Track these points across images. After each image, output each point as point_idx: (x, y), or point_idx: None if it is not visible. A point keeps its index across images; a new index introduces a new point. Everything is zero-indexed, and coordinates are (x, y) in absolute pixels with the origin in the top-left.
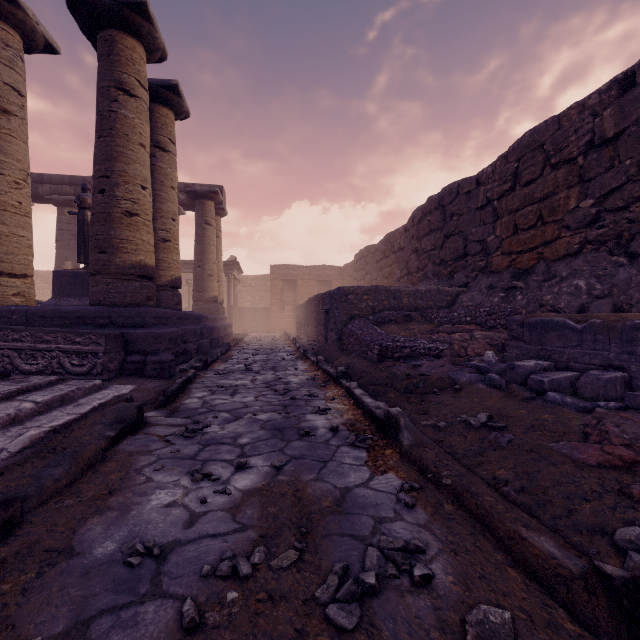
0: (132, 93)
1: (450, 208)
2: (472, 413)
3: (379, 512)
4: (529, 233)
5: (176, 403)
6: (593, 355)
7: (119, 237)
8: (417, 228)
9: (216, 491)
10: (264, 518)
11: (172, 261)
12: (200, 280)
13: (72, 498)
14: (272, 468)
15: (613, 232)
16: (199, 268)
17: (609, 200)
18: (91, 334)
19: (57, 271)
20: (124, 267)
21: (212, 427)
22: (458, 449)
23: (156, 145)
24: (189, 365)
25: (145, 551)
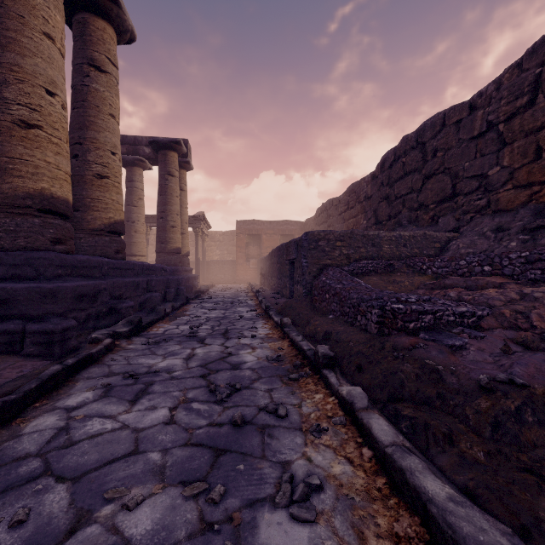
0: None
1: (433, 143)
2: None
3: None
4: None
5: (3, 432)
6: None
7: (8, 154)
8: (388, 173)
9: None
10: None
11: (110, 201)
12: (162, 231)
13: None
14: None
15: None
16: (162, 219)
17: None
18: None
19: None
20: (15, 196)
21: None
22: None
23: (90, 63)
24: (110, 330)
25: None
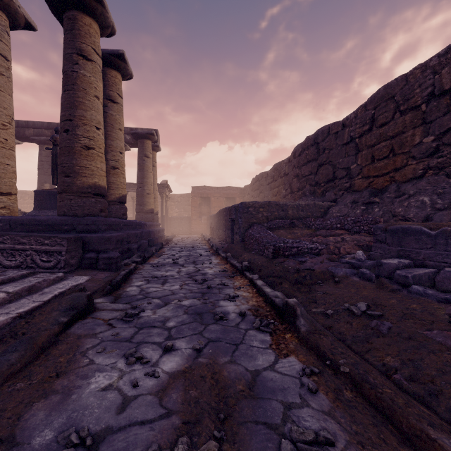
0: (89, 58)
1: (323, 144)
2: (352, 302)
3: (286, 397)
4: (383, 162)
5: (120, 291)
6: (445, 255)
7: (79, 165)
8: (298, 159)
9: (146, 374)
10: (187, 402)
11: (120, 183)
12: (141, 197)
13: (24, 381)
14: (193, 350)
15: (450, 160)
16: (140, 188)
17: (446, 136)
18: (56, 238)
19: (37, 190)
20: (83, 187)
21: (146, 312)
22: (347, 335)
23: (108, 98)
24: (131, 260)
25: (79, 441)
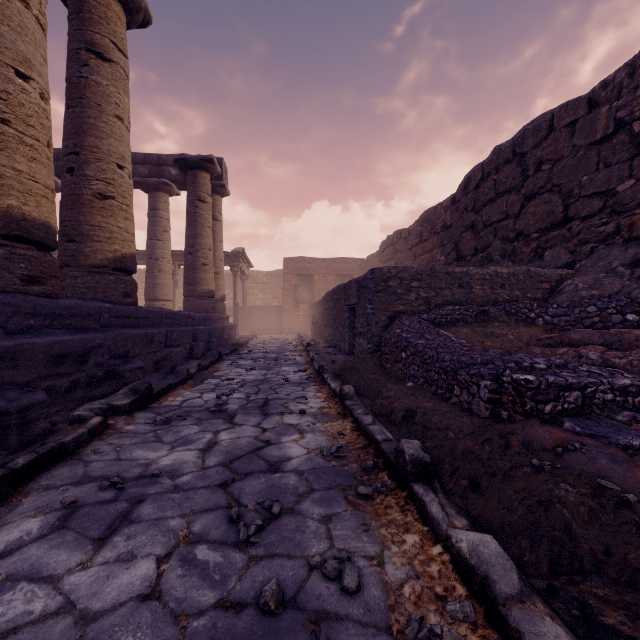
0: None
1: (536, 154)
2: None
3: None
4: None
5: None
6: None
7: None
8: (474, 195)
9: None
10: None
11: (116, 229)
12: (191, 270)
13: None
14: None
15: None
16: (190, 255)
17: None
18: None
19: None
20: None
21: None
22: None
23: (90, 48)
24: (104, 403)
25: None
